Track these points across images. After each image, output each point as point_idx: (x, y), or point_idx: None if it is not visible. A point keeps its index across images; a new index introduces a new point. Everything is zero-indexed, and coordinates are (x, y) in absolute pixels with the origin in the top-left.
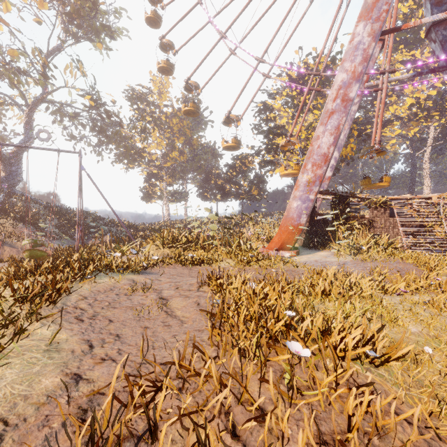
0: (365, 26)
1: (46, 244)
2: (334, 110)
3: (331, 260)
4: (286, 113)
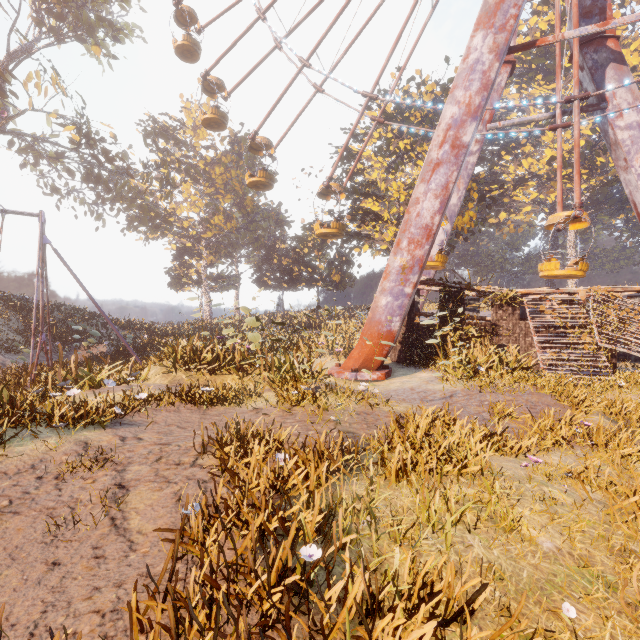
0: (485, 37)
1: None
2: (441, 160)
3: (434, 387)
4: (379, 164)
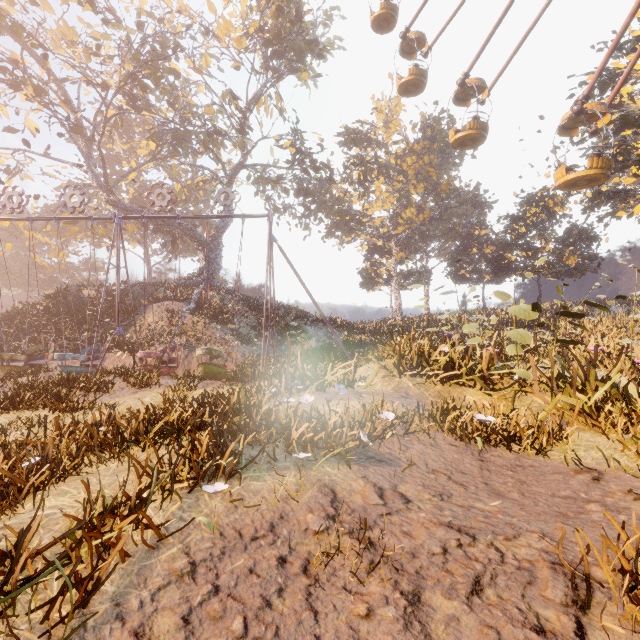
0: None
1: (224, 355)
2: None
3: None
4: None
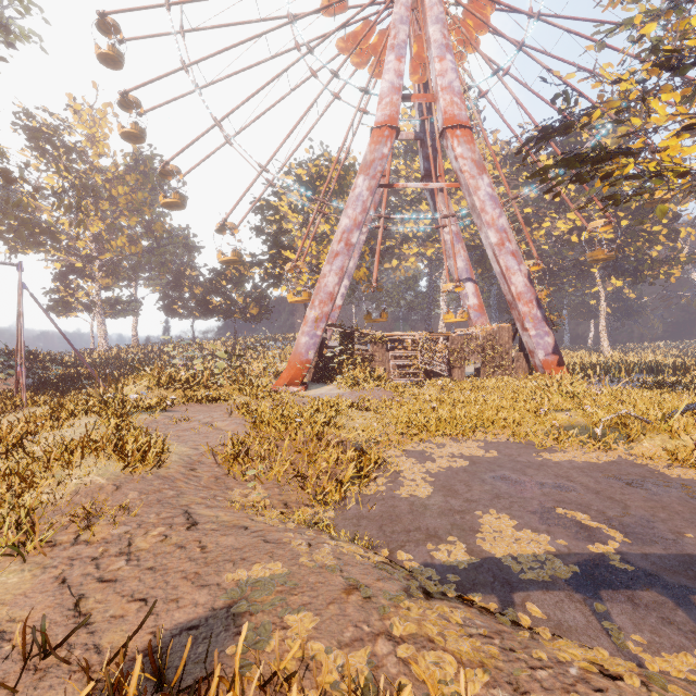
0: (364, 180)
1: None
2: (339, 252)
3: (334, 392)
4: (295, 219)
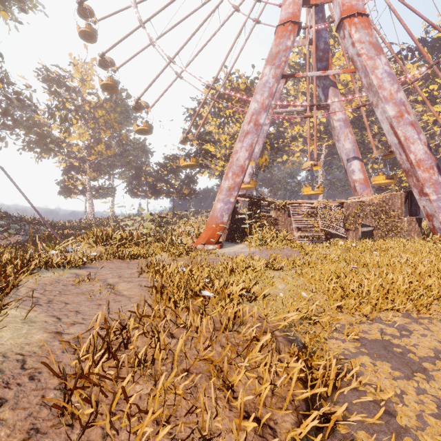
0: (270, 69)
1: None
2: (249, 131)
3: (245, 250)
4: (214, 122)
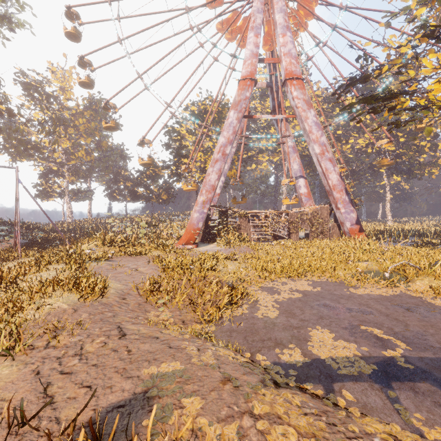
0: (234, 113)
1: None
2: (218, 159)
3: (215, 249)
4: (190, 138)
